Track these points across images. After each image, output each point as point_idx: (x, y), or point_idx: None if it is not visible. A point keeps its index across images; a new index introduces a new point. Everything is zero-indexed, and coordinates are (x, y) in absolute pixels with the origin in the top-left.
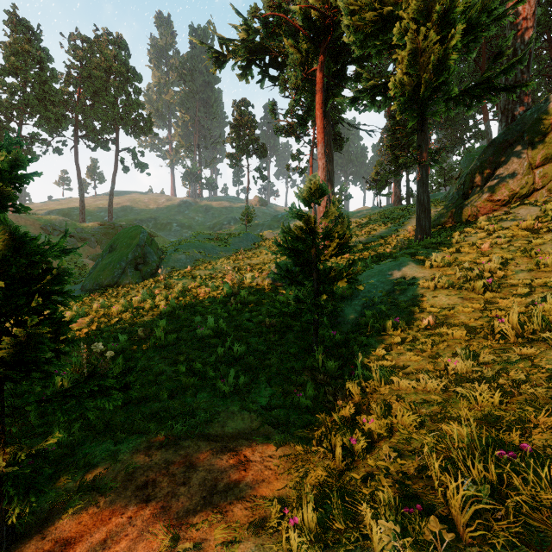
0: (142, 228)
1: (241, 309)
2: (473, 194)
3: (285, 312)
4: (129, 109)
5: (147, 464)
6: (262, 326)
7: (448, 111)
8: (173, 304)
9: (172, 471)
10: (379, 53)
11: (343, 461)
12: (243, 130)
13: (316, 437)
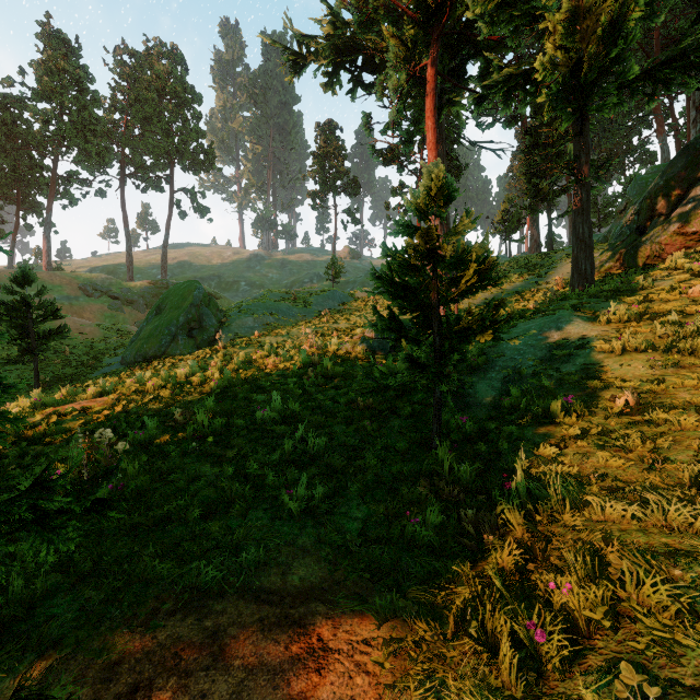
0: (198, 283)
1: (323, 384)
2: (653, 227)
3: (389, 385)
4: (187, 139)
5: (146, 646)
6: (353, 408)
7: (619, 106)
8: (229, 378)
9: (186, 664)
10: (517, 32)
11: (517, 674)
12: (329, 161)
13: (453, 613)
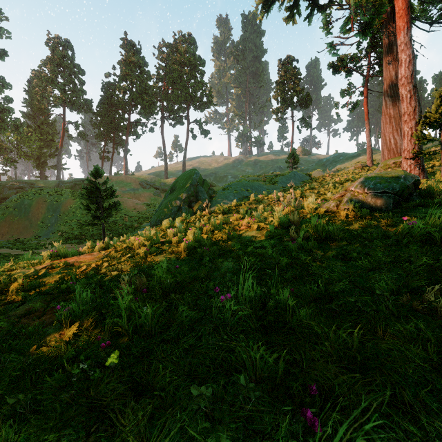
0: (196, 170)
1: (316, 249)
2: None
3: None
4: (196, 88)
5: None
6: (408, 308)
7: None
8: (198, 237)
9: None
10: None
11: None
12: (288, 85)
13: None
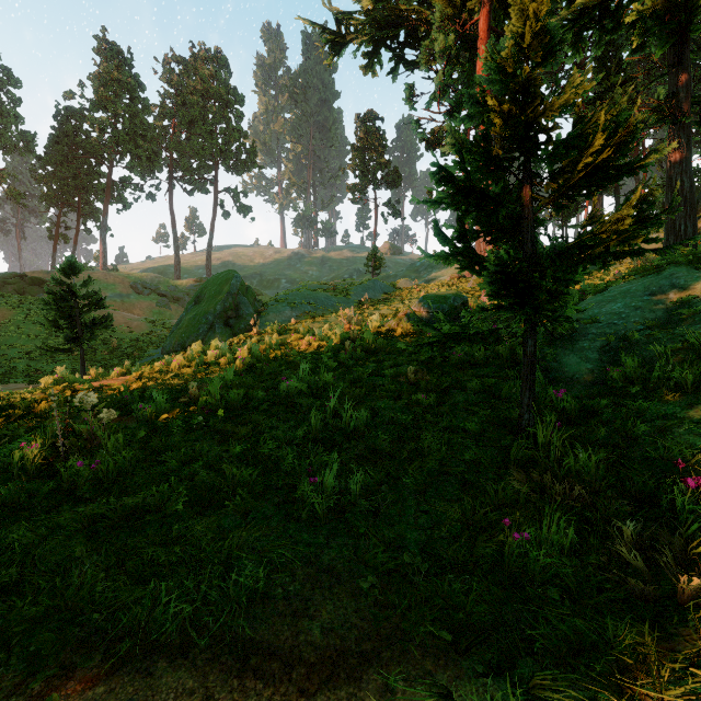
0: (236, 272)
1: (363, 358)
2: None
3: (458, 335)
4: (229, 139)
5: None
6: (401, 382)
7: None
8: (256, 354)
9: None
10: None
11: None
12: (369, 152)
13: None
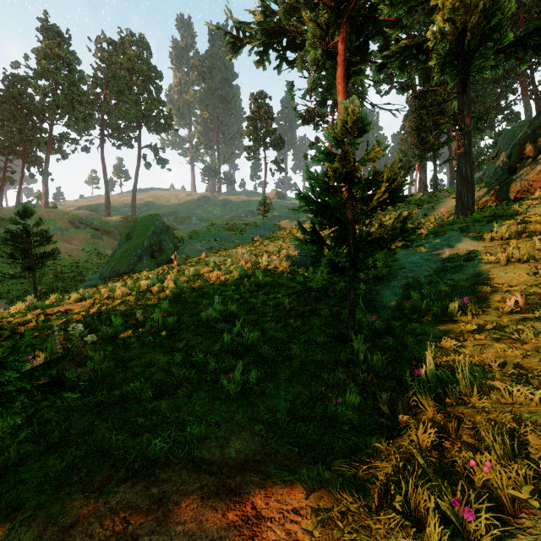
0: (159, 216)
1: (256, 291)
2: (522, 167)
3: (311, 288)
4: (151, 107)
5: (98, 510)
6: (280, 310)
7: (495, 68)
8: (180, 287)
9: (133, 528)
10: (411, 12)
11: None
12: (260, 122)
13: (377, 487)
